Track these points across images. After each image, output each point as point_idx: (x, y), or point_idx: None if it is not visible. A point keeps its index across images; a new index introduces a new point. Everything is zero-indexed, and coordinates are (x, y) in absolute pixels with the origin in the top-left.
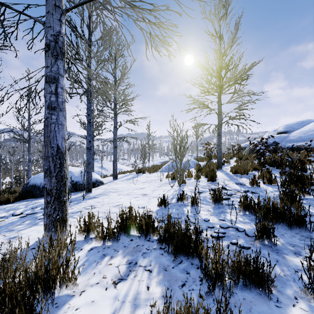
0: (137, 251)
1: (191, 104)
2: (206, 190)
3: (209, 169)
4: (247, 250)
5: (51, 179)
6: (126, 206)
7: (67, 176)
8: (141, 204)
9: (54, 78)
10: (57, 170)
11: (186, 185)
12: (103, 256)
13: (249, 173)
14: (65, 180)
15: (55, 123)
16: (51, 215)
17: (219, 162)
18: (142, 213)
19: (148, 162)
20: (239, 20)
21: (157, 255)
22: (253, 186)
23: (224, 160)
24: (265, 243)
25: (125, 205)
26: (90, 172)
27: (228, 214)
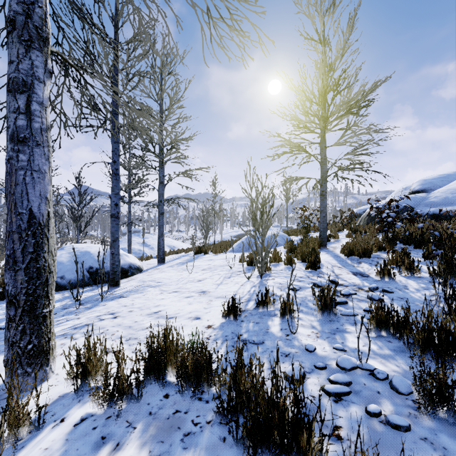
0: (173, 430)
1: (278, 146)
2: (305, 286)
3: (307, 247)
4: (404, 434)
5: (16, 274)
6: (169, 314)
7: (51, 268)
8: (195, 312)
9: (24, 83)
10: (29, 257)
11: (272, 276)
12: (100, 443)
13: (372, 256)
14: (46, 276)
15: (25, 168)
16: (15, 343)
17: (322, 237)
18: (195, 331)
19: (214, 236)
20: (355, 13)
21: (213, 443)
22: (384, 279)
23: (330, 234)
24: (438, 412)
25: (168, 313)
26: (117, 254)
27: (348, 335)
